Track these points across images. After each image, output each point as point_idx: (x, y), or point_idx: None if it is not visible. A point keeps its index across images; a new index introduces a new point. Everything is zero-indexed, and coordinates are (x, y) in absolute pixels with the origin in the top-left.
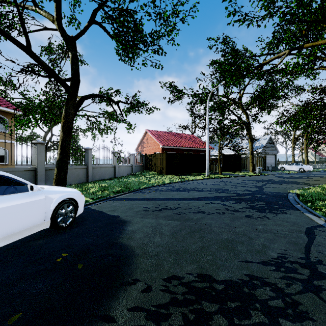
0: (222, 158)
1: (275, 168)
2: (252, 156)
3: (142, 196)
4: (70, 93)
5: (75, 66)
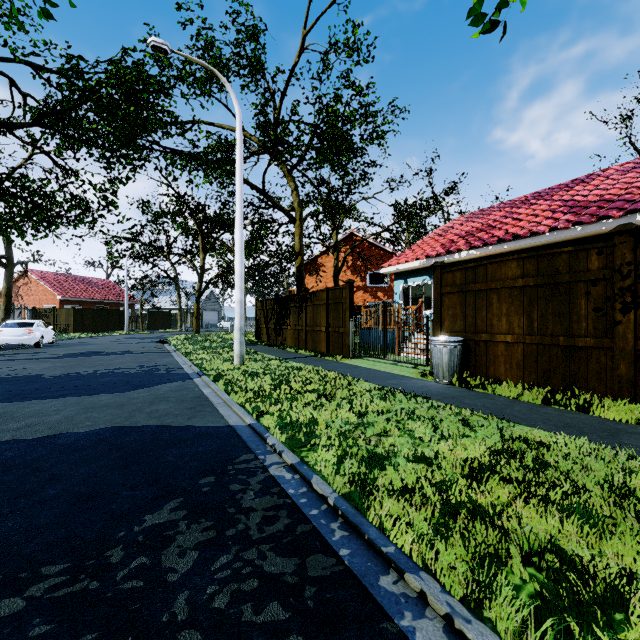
0: (148, 315)
1: (216, 325)
2: (181, 312)
3: (73, 340)
4: (9, 271)
5: (11, 250)
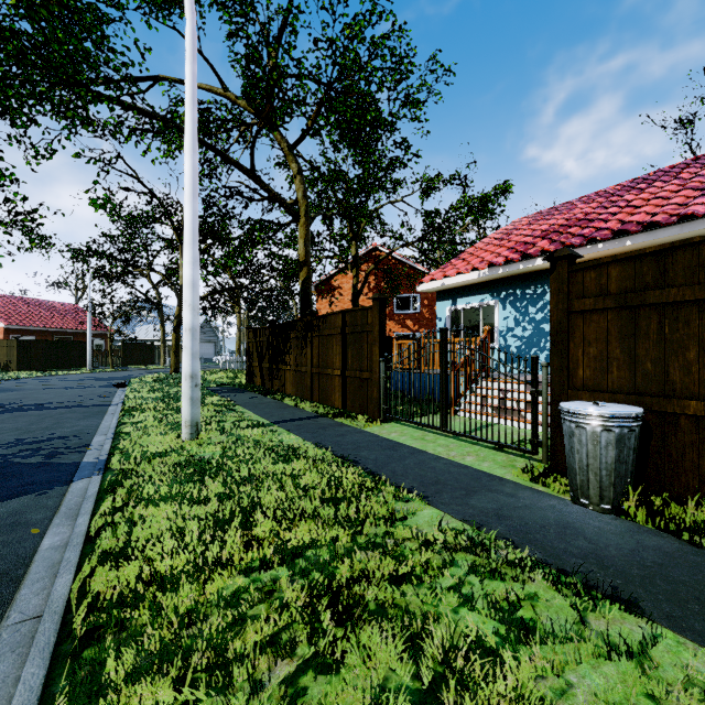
0: (123, 347)
1: (212, 360)
2: (165, 345)
3: None
4: None
5: None
